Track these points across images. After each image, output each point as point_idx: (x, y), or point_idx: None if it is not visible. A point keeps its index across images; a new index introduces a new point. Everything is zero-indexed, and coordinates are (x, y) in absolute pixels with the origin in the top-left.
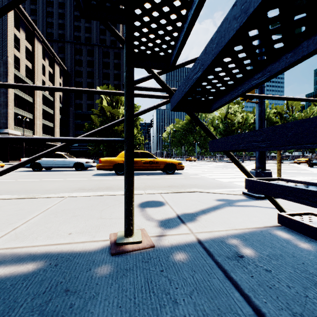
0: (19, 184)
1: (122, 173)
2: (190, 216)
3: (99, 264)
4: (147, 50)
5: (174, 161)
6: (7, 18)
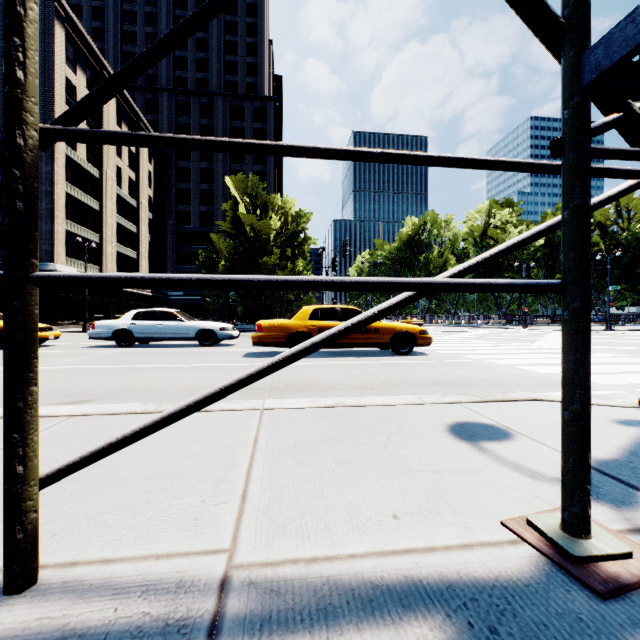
0: (114, 374)
1: None
2: (623, 468)
3: (614, 633)
4: None
5: (412, 328)
6: (54, 46)
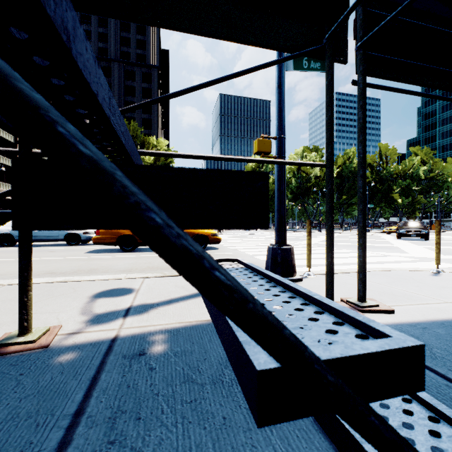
0: None
1: (130, 249)
2: (145, 307)
3: None
4: None
5: (206, 232)
6: None
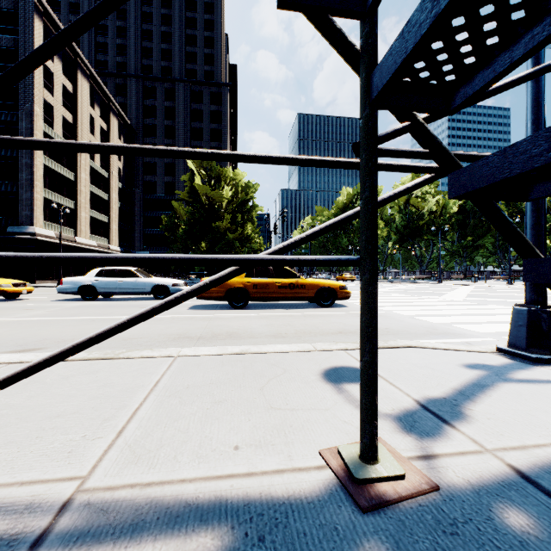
0: (69, 325)
1: (241, 305)
2: (446, 405)
3: (355, 539)
4: (424, 70)
5: (333, 284)
6: (33, 37)
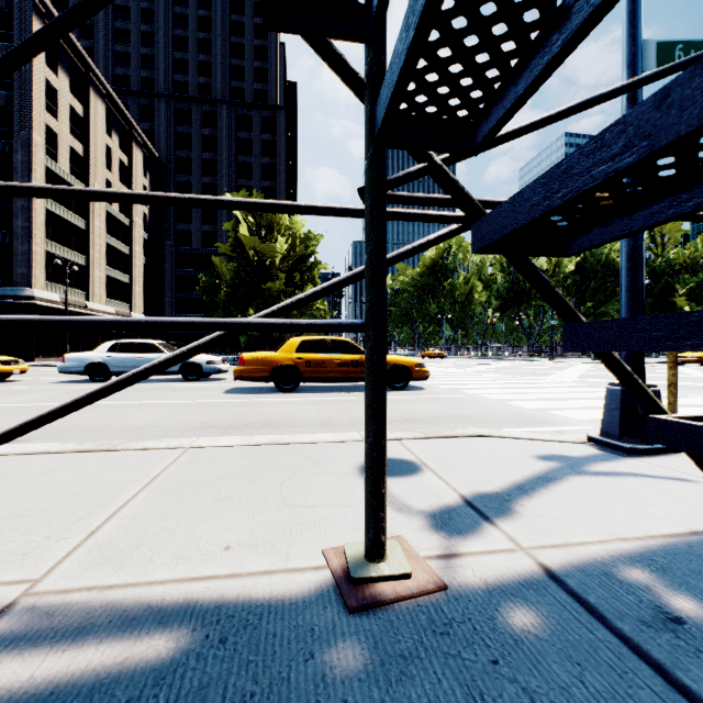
0: None
1: (291, 388)
2: (495, 500)
3: (330, 640)
4: (429, 104)
5: (407, 361)
6: None
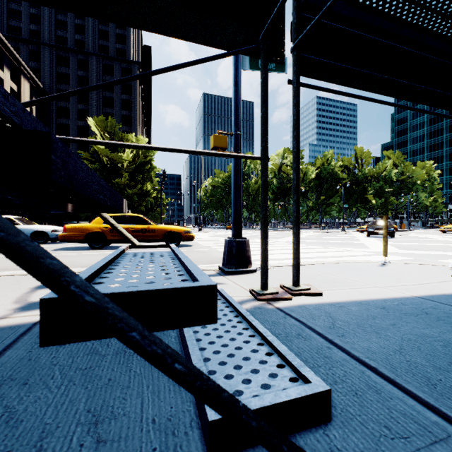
0: None
1: (100, 246)
2: None
3: None
4: None
5: (179, 229)
6: None
